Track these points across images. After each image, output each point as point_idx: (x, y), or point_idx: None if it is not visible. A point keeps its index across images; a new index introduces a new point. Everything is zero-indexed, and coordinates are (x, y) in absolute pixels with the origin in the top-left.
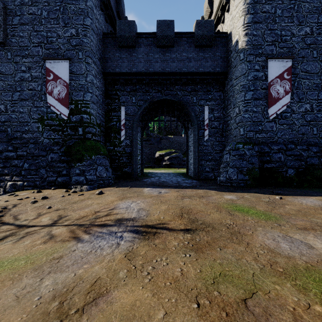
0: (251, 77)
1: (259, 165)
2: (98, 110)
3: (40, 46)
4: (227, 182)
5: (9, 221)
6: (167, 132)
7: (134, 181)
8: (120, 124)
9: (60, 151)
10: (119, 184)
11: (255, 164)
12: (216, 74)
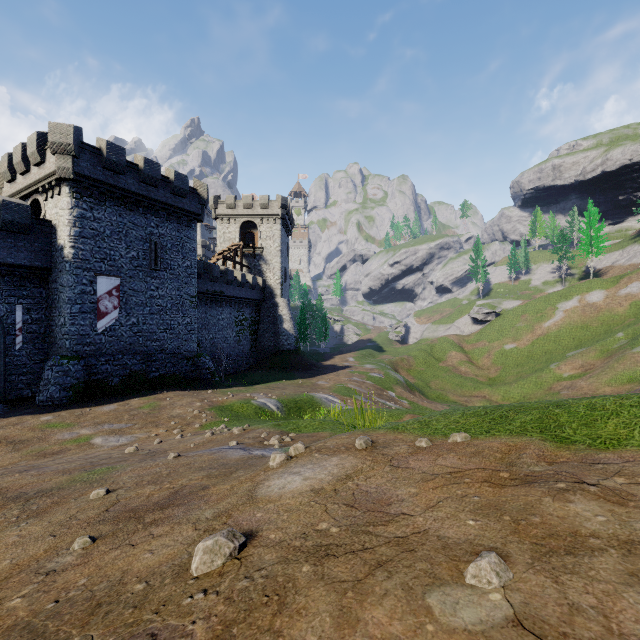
0: (79, 291)
1: (86, 378)
2: None
3: None
4: (49, 402)
5: None
6: None
7: None
8: None
9: None
10: None
11: (81, 379)
12: (35, 269)
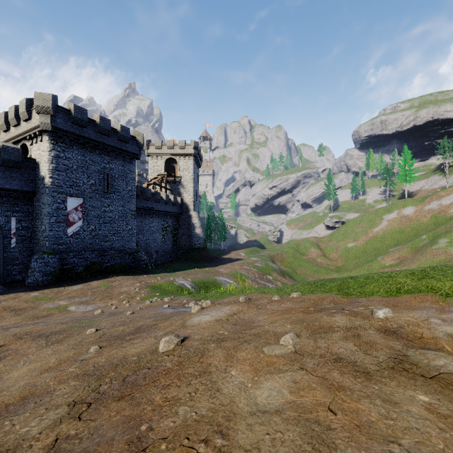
0: (55, 207)
1: (60, 267)
2: None
3: None
4: (35, 283)
5: None
6: None
7: None
8: None
9: None
10: None
11: (56, 268)
12: (25, 192)
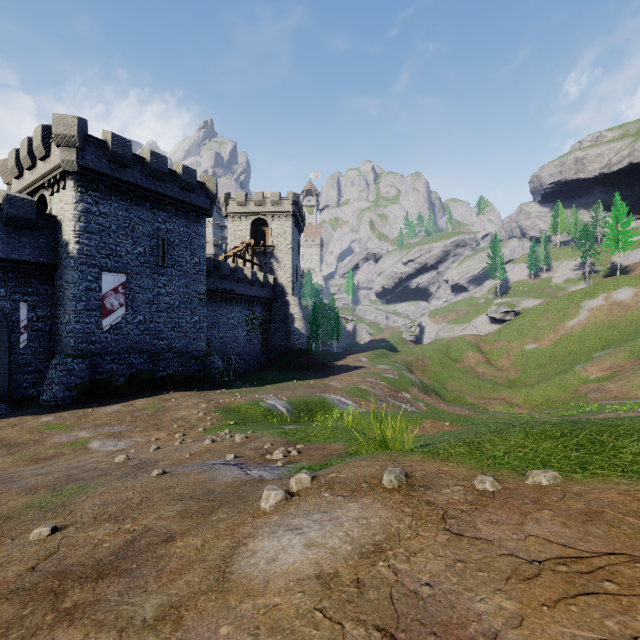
0: (83, 288)
1: (91, 377)
2: None
3: None
4: (52, 401)
5: None
6: None
7: None
8: None
9: None
10: None
11: (85, 378)
12: (40, 265)
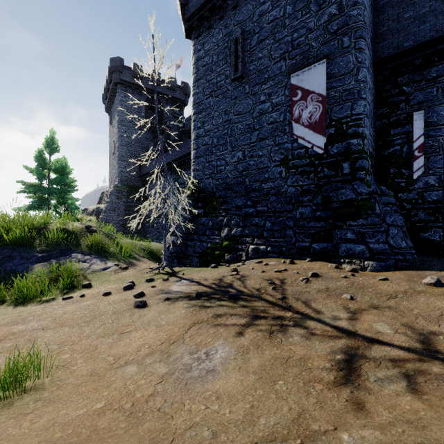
0: None
1: None
2: (370, 129)
3: (283, 58)
4: None
5: (305, 311)
6: None
7: None
8: (410, 147)
9: (314, 203)
10: None
11: None
12: None
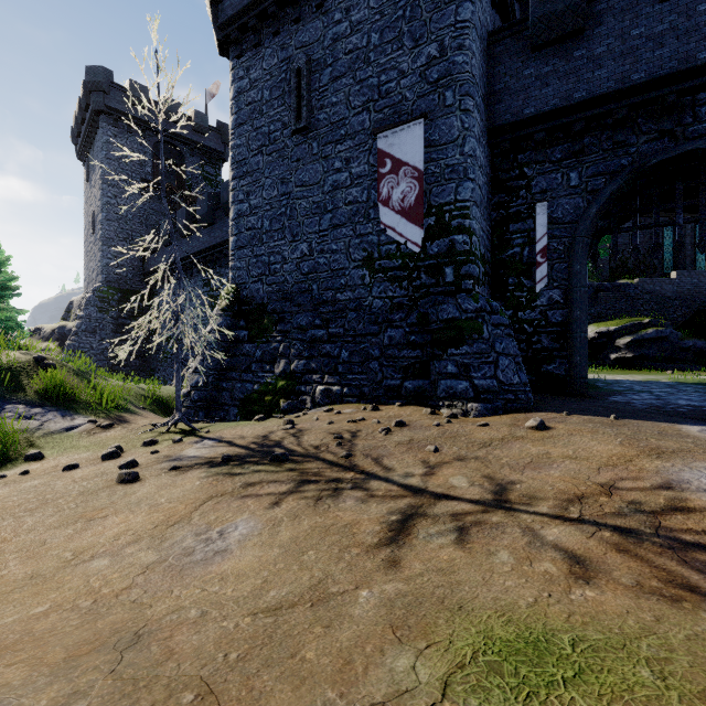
0: None
1: None
2: (482, 222)
3: (366, 109)
4: None
5: (373, 469)
6: (614, 270)
7: (589, 401)
8: (532, 249)
9: (407, 324)
10: (561, 407)
11: None
12: None
